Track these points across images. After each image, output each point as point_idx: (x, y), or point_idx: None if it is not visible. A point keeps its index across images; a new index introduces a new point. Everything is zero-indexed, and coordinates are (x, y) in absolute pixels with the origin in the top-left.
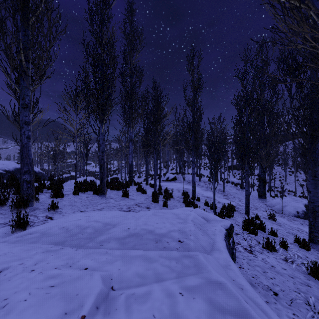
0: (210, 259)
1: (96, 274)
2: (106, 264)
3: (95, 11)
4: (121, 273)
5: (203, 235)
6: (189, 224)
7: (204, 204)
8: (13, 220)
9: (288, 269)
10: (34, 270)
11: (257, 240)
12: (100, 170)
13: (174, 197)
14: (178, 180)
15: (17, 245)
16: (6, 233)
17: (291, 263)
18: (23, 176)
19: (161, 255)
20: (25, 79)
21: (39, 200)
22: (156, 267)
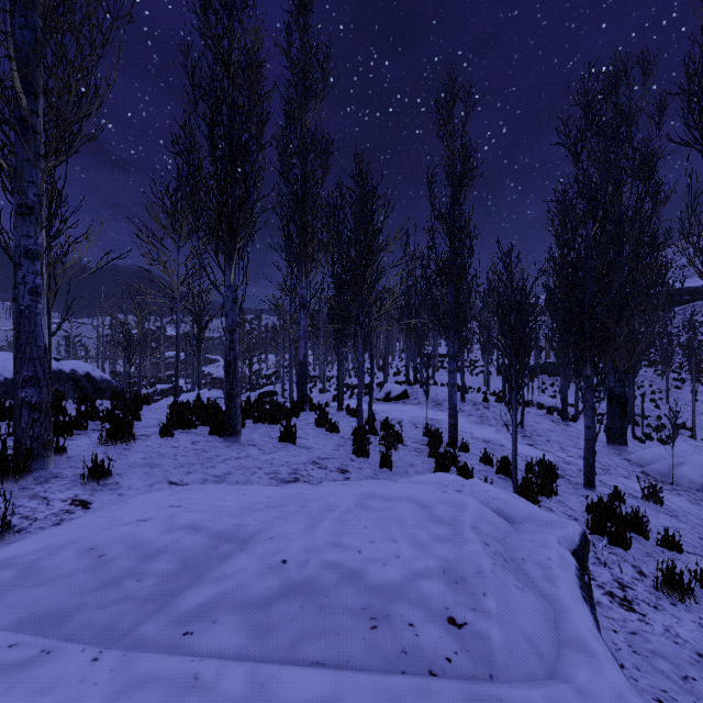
0: None
1: None
2: None
3: None
4: None
5: (521, 587)
6: (471, 545)
7: (479, 459)
8: None
9: None
10: None
11: (634, 566)
12: (226, 375)
13: (406, 442)
14: (413, 399)
15: None
16: None
17: None
18: (21, 391)
19: None
20: (27, 142)
21: (67, 453)
22: None
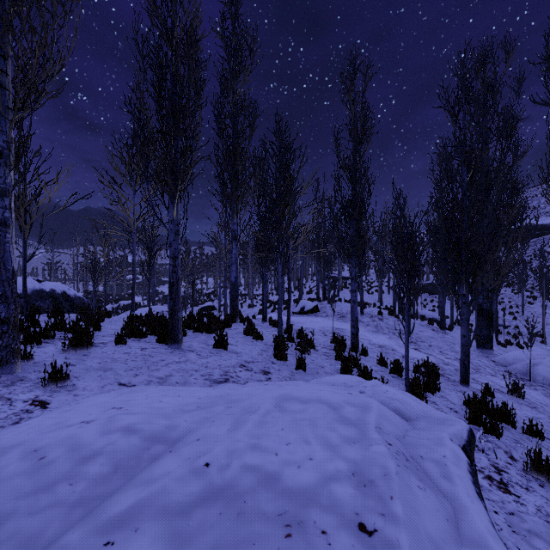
0: None
1: None
2: None
3: None
4: None
5: (423, 487)
6: (377, 447)
7: (376, 361)
8: None
9: None
10: None
11: (506, 452)
12: (170, 294)
13: (317, 347)
14: (322, 313)
15: None
16: None
17: None
18: None
19: None
20: None
21: (33, 359)
22: None
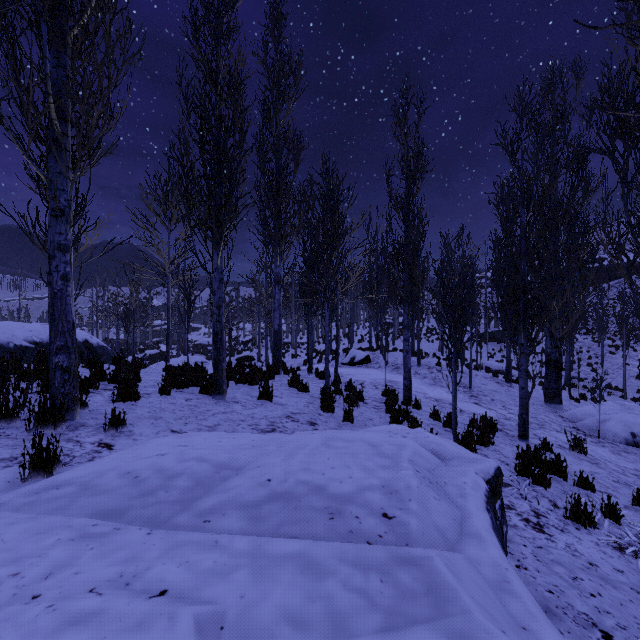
0: (460, 568)
1: (184, 615)
2: (212, 580)
3: (204, 16)
4: (247, 609)
5: (438, 499)
6: (405, 471)
7: (429, 415)
8: (26, 454)
9: (629, 571)
10: (38, 597)
11: (550, 500)
12: (214, 343)
13: (367, 400)
14: (374, 364)
15: (19, 520)
16: (10, 482)
17: (633, 557)
18: (55, 357)
19: (344, 557)
20: (59, 158)
21: (88, 407)
22: (333, 593)
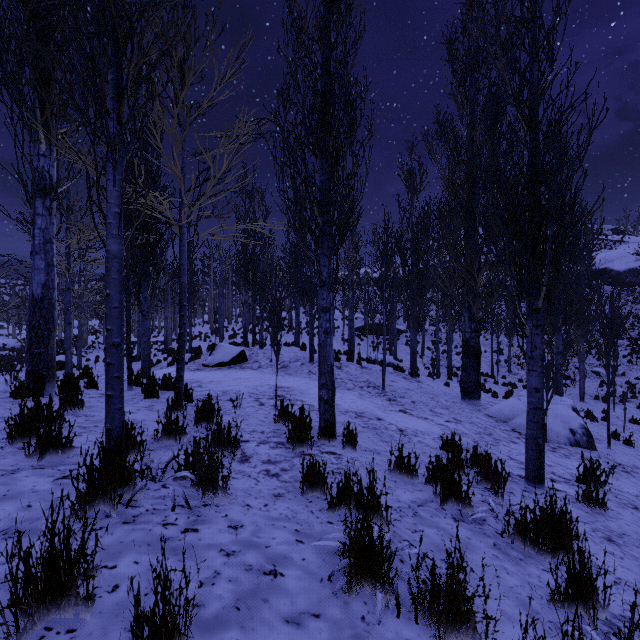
0: None
1: None
2: None
3: None
4: None
5: None
6: None
7: (389, 466)
8: None
9: None
10: None
11: None
12: None
13: (247, 444)
14: (252, 363)
15: None
16: None
17: None
18: None
19: None
20: None
21: None
22: None
